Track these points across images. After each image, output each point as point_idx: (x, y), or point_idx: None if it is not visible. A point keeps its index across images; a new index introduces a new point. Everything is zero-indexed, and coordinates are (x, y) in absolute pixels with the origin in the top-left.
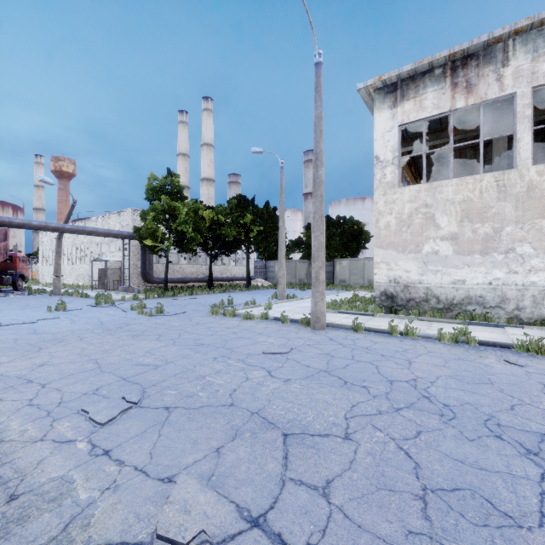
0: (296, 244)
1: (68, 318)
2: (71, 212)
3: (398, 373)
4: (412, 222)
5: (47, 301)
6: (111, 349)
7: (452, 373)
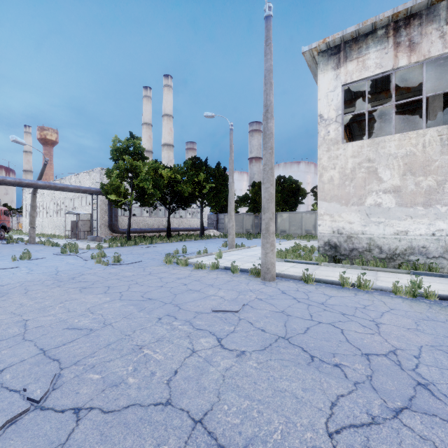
0: (243, 200)
1: (27, 268)
2: (43, 170)
3: (370, 341)
4: (355, 176)
5: (19, 250)
6: (51, 306)
7: (433, 341)
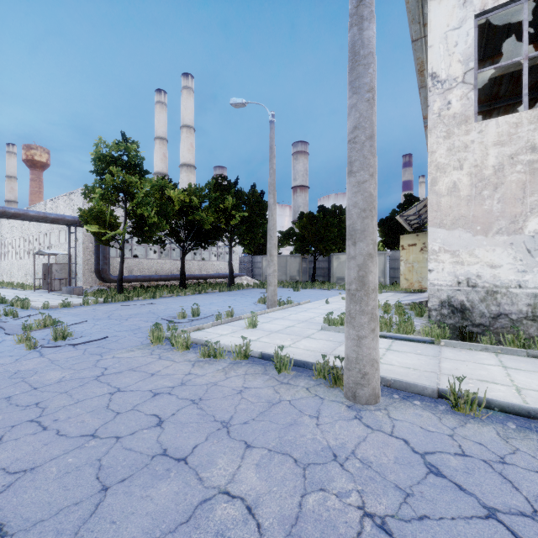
0: (287, 236)
1: None
2: None
3: None
4: (503, 180)
5: None
6: None
7: None
